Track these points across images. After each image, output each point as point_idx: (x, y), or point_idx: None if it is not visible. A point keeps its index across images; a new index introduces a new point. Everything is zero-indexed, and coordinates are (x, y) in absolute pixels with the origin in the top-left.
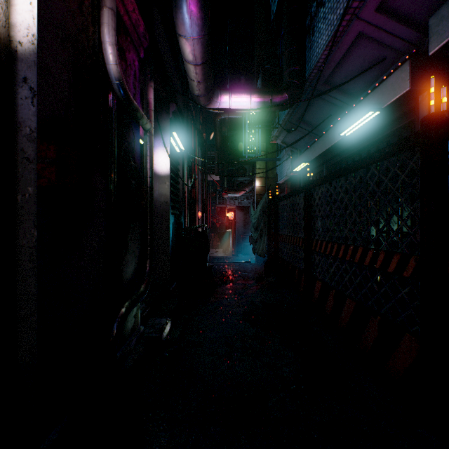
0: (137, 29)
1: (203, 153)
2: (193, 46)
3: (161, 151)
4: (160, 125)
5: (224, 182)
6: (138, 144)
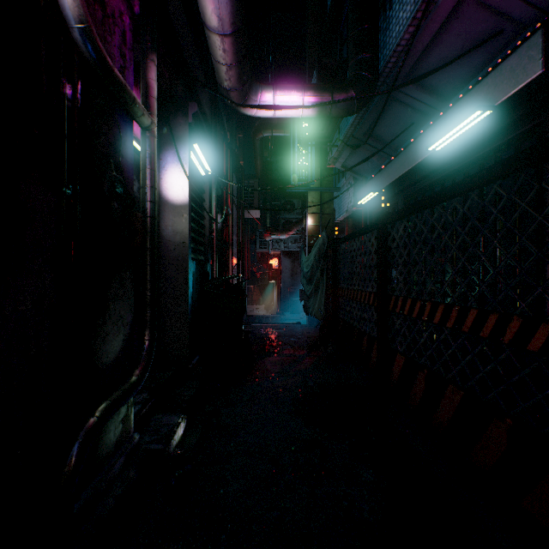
0: None
1: (238, 181)
2: (218, 1)
3: (176, 171)
4: (174, 133)
5: (266, 221)
6: (130, 148)
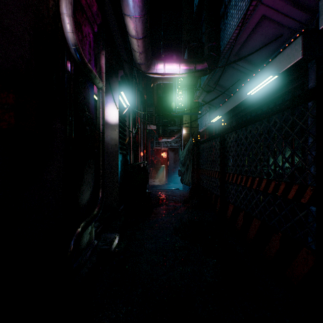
0: (91, 8)
1: (144, 109)
2: (136, 23)
3: (112, 106)
4: (111, 86)
5: (159, 131)
6: (93, 98)
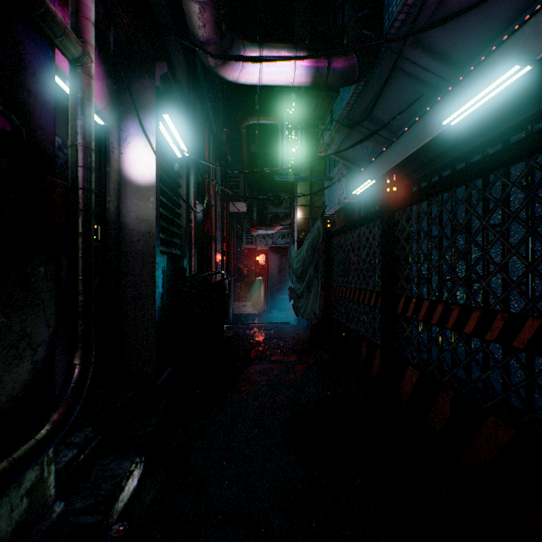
0: None
1: (223, 172)
2: None
3: (141, 144)
4: (139, 98)
5: (253, 215)
6: (47, 84)
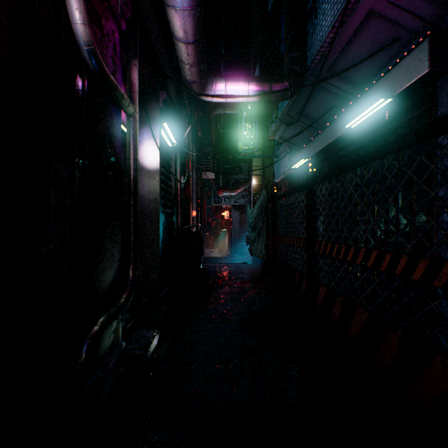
0: None
1: (197, 150)
2: (184, 19)
3: (150, 144)
4: (149, 114)
5: (219, 181)
6: (119, 130)
